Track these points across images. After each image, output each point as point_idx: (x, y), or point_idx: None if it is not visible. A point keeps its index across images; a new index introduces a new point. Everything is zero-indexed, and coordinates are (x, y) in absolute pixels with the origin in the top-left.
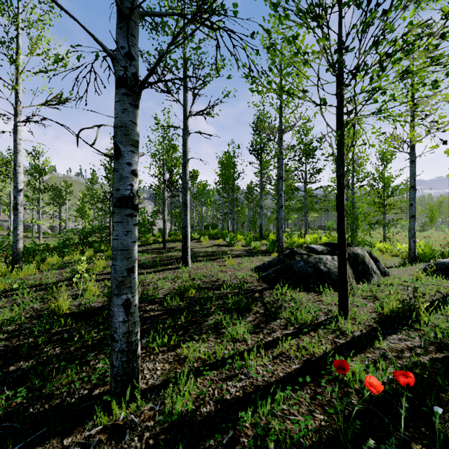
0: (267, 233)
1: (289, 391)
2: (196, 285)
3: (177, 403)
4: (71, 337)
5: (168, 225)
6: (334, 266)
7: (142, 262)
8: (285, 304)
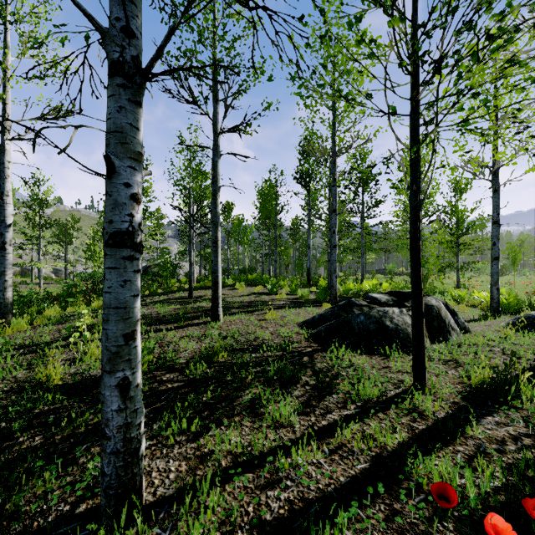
0: (316, 279)
1: (355, 508)
2: (229, 345)
3: (194, 529)
4: (59, 421)
5: (197, 268)
6: (404, 321)
7: (162, 315)
8: (343, 372)
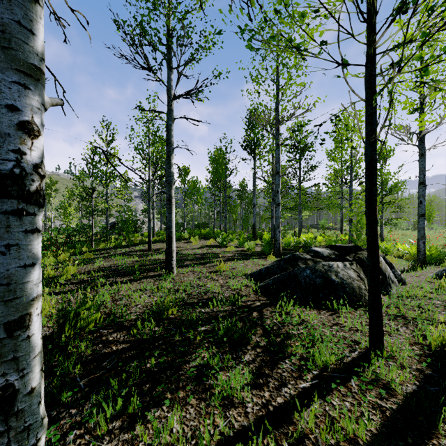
0: (261, 233)
1: None
2: (180, 299)
3: None
4: None
5: (158, 224)
6: (348, 275)
7: (120, 267)
8: (294, 331)
